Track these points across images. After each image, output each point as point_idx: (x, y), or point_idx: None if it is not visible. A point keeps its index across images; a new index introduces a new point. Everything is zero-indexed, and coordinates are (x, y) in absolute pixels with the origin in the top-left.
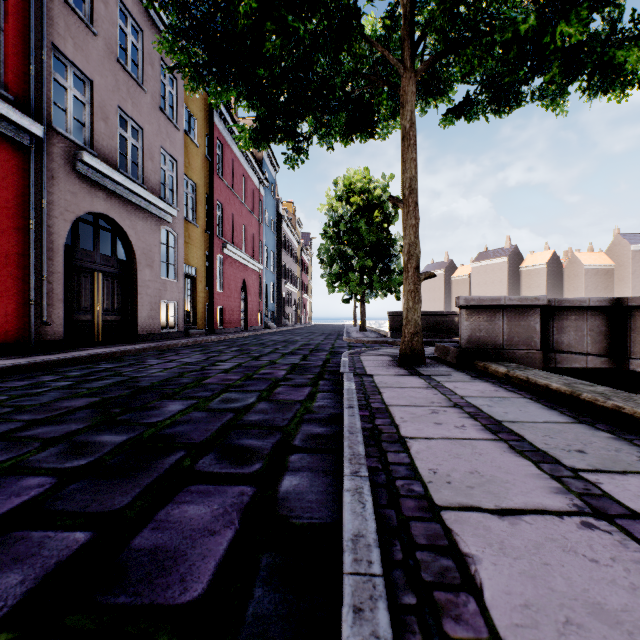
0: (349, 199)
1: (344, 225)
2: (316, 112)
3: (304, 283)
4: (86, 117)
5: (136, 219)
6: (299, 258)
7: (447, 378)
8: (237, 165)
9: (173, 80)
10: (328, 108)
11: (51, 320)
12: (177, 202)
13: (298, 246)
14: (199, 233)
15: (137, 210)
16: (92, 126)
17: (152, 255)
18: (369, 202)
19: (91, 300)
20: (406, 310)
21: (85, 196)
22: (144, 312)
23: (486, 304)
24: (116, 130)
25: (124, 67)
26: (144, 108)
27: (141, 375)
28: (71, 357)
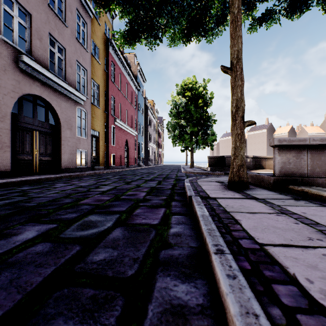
0: (184, 94)
1: (181, 108)
2: (168, 6)
3: (159, 143)
4: (27, 36)
5: (61, 101)
6: (157, 130)
7: (282, 201)
8: (123, 77)
9: (84, 24)
10: (176, 3)
11: (1, 158)
12: (87, 93)
13: (156, 123)
14: (100, 112)
15: (61, 95)
16: (31, 42)
17: (71, 122)
18: (196, 95)
19: (31, 147)
20: (234, 148)
21: (26, 84)
22: (66, 155)
23: (295, 143)
24: (47, 46)
25: (52, 10)
26: (66, 36)
27: (39, 195)
28: (4, 182)
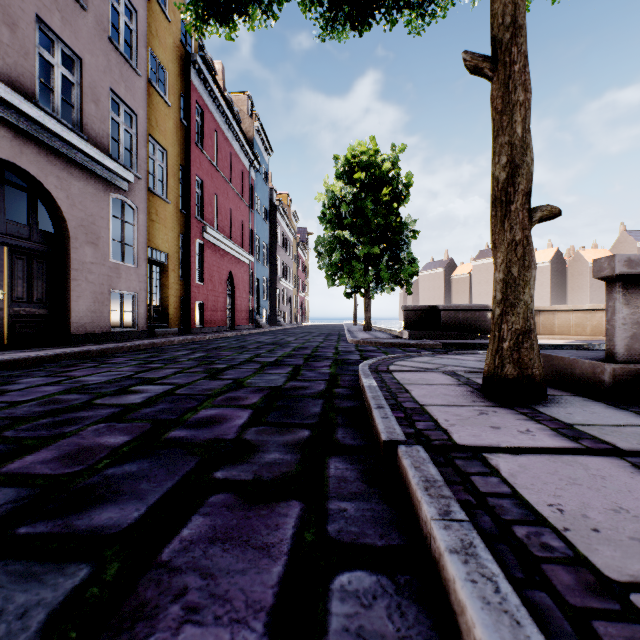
0: (352, 176)
1: (346, 205)
2: None
3: (300, 280)
4: None
5: (69, 178)
6: (295, 254)
7: None
8: (222, 138)
9: (131, 11)
10: None
11: None
12: (137, 167)
13: (294, 241)
14: (171, 211)
15: (71, 166)
16: None
17: (96, 229)
18: (376, 178)
19: None
20: (503, 283)
21: None
22: (83, 304)
23: None
24: (32, 47)
25: None
26: (83, 31)
27: None
28: None
